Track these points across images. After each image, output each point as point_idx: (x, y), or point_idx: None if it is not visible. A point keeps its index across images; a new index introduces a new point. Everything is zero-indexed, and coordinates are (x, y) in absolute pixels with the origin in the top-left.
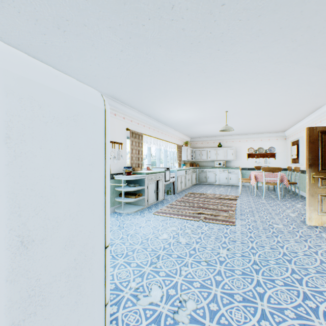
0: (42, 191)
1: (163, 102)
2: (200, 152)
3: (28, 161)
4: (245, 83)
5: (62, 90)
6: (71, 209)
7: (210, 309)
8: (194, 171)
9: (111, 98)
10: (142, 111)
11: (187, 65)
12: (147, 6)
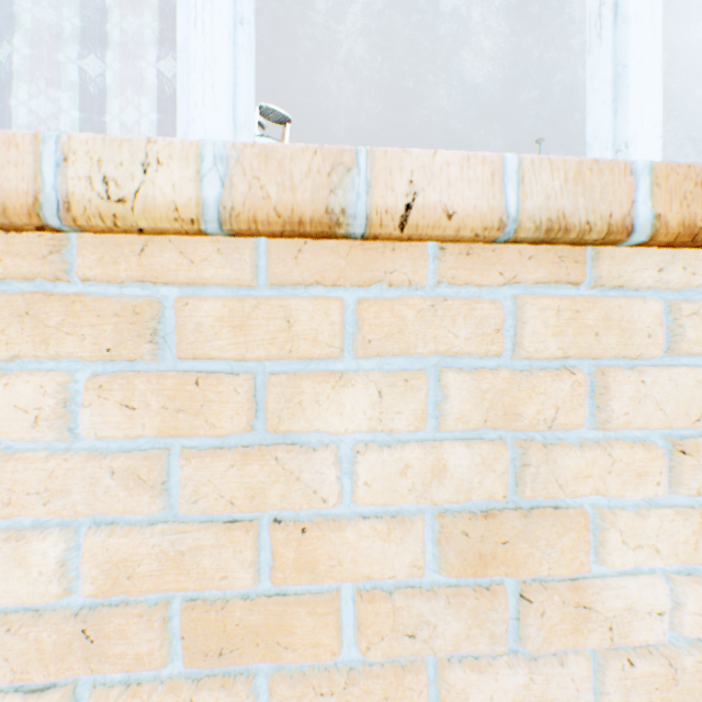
0: None
1: None
2: None
3: None
4: None
5: None
6: None
7: None
8: None
9: None
10: None
11: None
12: None
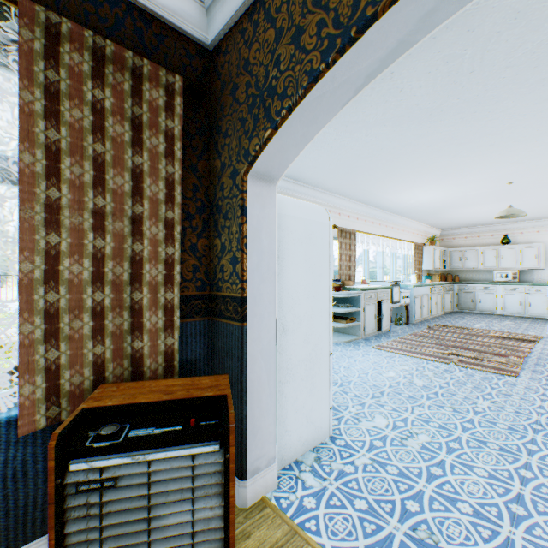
0: (292, 295)
1: (389, 183)
2: (462, 254)
3: (286, 272)
4: (537, 140)
5: (302, 216)
6: (307, 312)
7: (448, 445)
8: (449, 288)
9: (313, 187)
10: (355, 198)
11: (424, 137)
12: (369, 97)
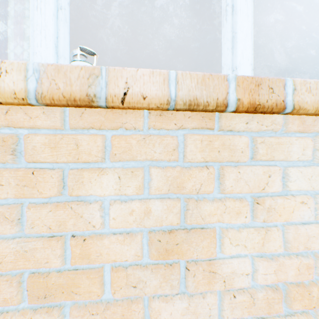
0: None
1: None
2: None
3: None
4: None
5: None
6: None
7: None
8: None
9: None
10: None
11: None
12: None
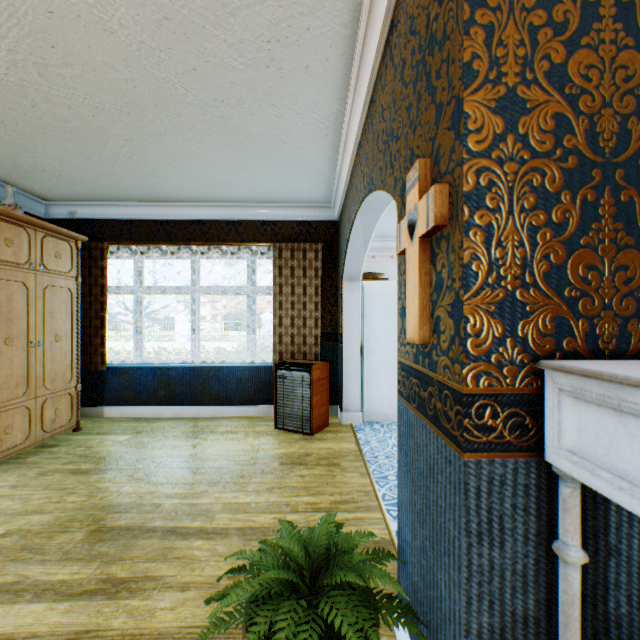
0: (376, 334)
1: None
2: None
3: (372, 322)
4: None
5: (384, 292)
6: (388, 344)
7: None
8: None
9: None
10: None
11: None
12: None
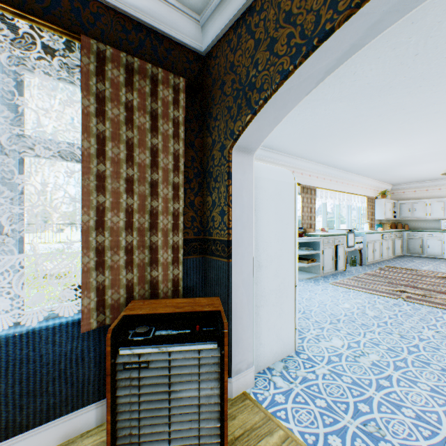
0: (265, 239)
1: (344, 147)
2: (411, 206)
3: (261, 222)
4: None
5: (273, 178)
6: (277, 252)
7: (395, 364)
8: (399, 235)
9: (280, 153)
10: (315, 160)
11: (375, 109)
12: (328, 80)
